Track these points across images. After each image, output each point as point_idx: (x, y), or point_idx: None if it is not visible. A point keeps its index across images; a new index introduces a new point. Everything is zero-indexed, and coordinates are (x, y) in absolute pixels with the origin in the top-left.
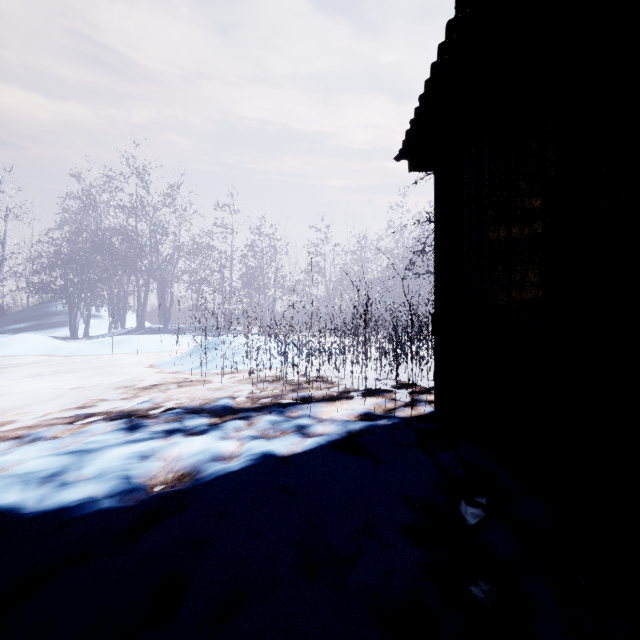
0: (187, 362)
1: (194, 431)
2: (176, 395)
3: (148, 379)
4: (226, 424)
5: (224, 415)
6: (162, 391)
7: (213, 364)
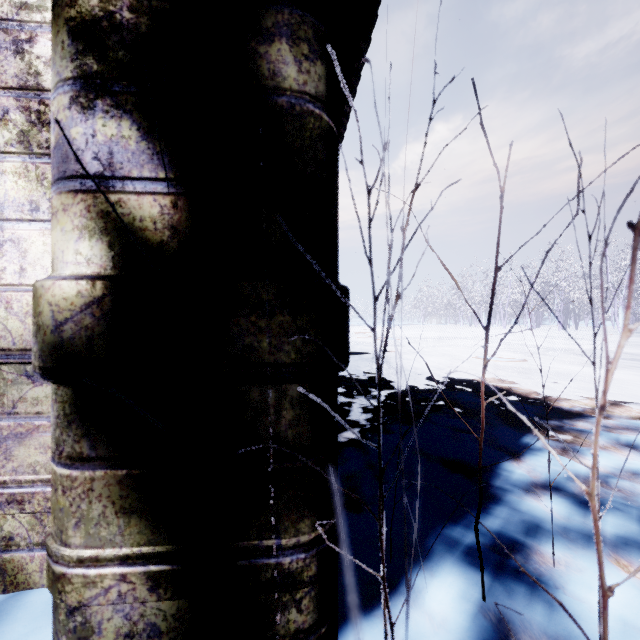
0: None
1: None
2: None
3: None
4: None
5: None
6: None
7: None
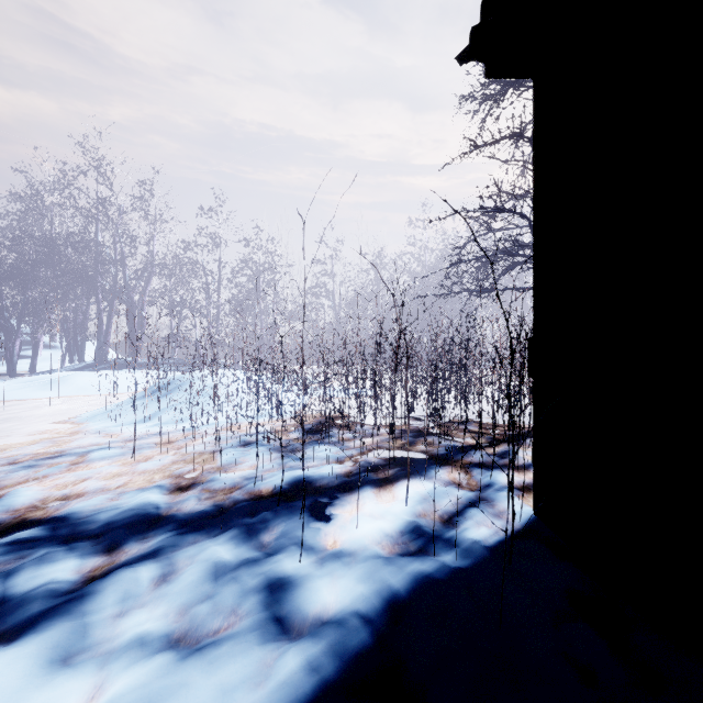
0: (129, 413)
1: (6, 624)
2: (68, 484)
3: (50, 445)
4: (103, 589)
5: (121, 548)
6: (49, 474)
7: (167, 416)
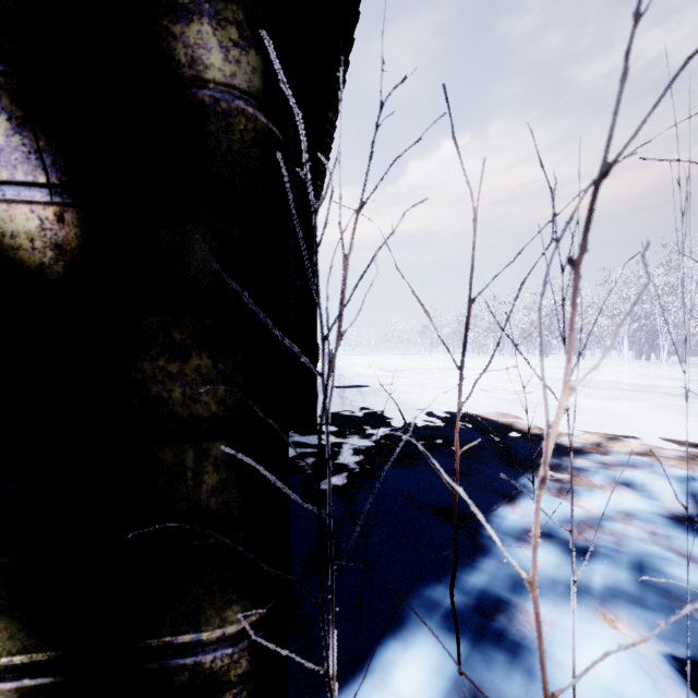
0: None
1: None
2: None
3: None
4: None
5: None
6: None
7: None
